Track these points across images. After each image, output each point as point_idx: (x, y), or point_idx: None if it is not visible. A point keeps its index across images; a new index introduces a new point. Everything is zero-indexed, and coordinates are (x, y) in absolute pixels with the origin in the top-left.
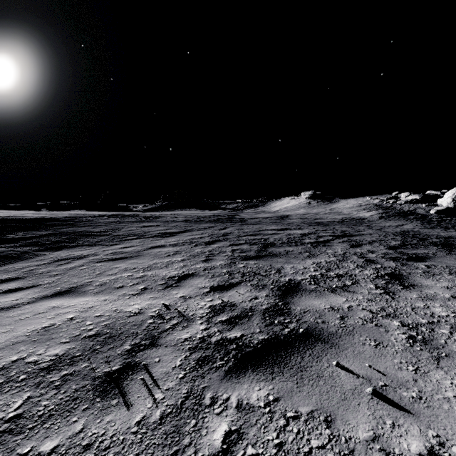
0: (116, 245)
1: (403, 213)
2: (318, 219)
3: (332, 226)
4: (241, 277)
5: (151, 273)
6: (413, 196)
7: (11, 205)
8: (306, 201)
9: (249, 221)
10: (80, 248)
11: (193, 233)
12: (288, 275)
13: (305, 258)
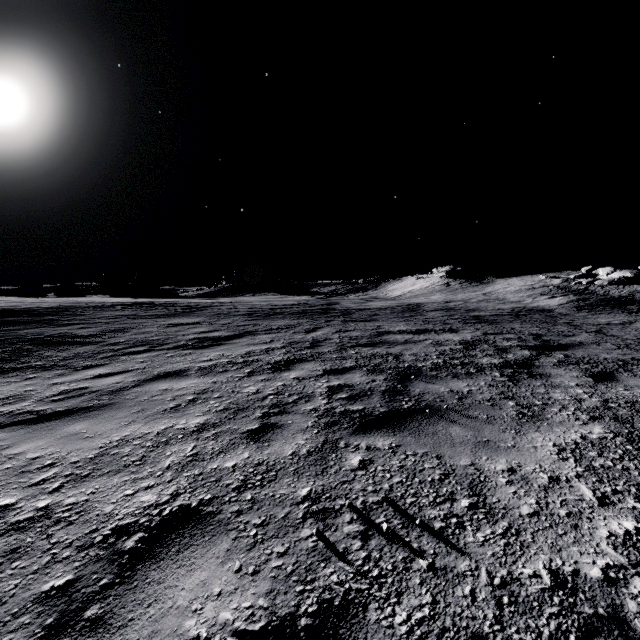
0: (92, 368)
1: (614, 300)
2: (473, 310)
3: (507, 325)
4: (360, 541)
5: (72, 501)
6: (621, 272)
7: (4, 288)
8: (442, 281)
9: (356, 314)
10: (17, 375)
11: (255, 339)
12: (530, 532)
13: (520, 426)
